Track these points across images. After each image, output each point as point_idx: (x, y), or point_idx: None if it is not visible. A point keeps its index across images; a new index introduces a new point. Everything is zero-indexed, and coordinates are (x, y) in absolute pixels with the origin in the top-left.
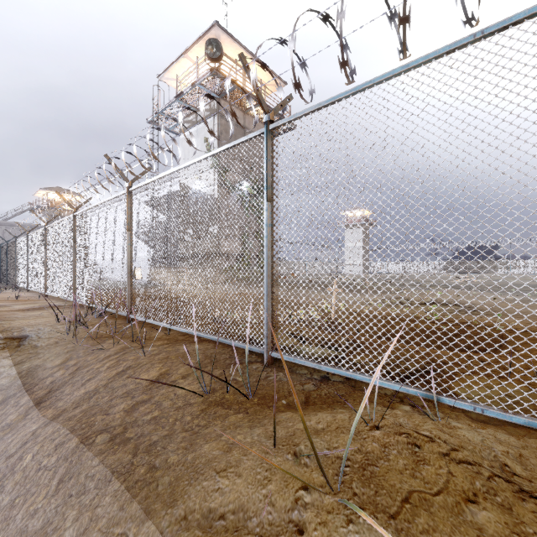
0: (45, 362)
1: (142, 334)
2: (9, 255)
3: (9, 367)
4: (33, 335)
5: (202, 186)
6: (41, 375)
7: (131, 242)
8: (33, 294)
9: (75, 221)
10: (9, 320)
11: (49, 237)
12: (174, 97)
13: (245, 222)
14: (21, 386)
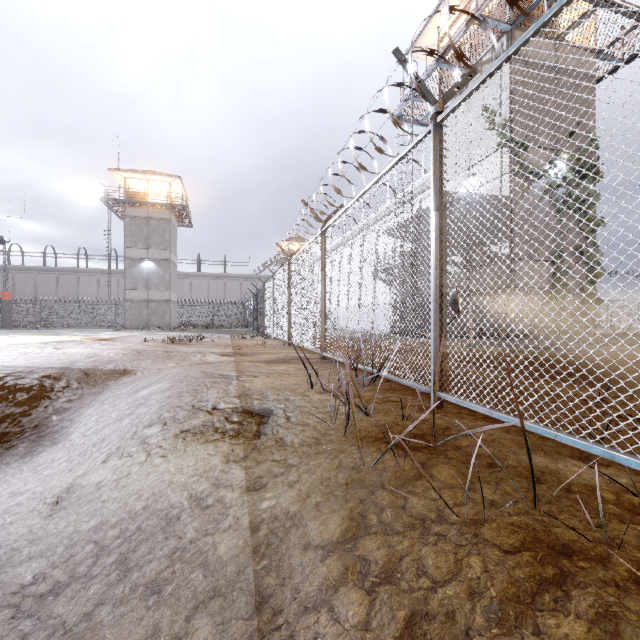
0: (303, 510)
1: (516, 463)
2: (259, 302)
3: (239, 497)
4: (279, 412)
5: (477, 185)
6: (298, 578)
7: (440, 233)
8: (277, 342)
9: (324, 240)
10: (252, 376)
11: (292, 273)
12: (435, 62)
13: (557, 232)
14: (252, 609)
